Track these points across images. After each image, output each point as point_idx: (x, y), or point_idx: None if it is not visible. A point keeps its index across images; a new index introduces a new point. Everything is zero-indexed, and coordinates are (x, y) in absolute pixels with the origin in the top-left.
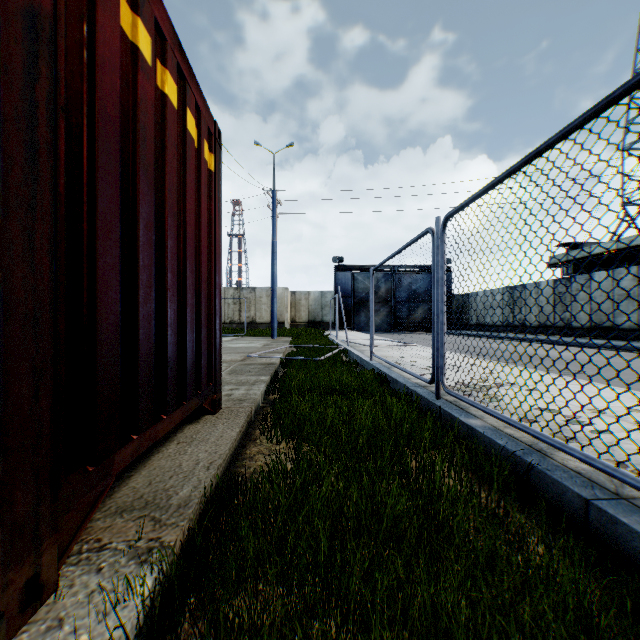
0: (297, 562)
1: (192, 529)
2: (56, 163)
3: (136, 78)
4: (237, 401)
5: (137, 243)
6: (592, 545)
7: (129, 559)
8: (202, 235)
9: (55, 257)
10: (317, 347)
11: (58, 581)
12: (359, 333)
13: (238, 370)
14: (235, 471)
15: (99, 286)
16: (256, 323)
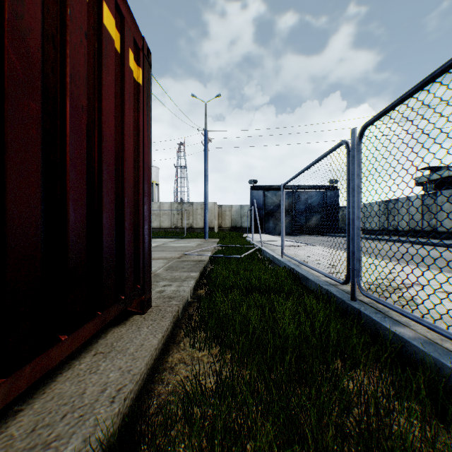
0: None
1: None
2: None
3: None
4: (167, 299)
5: (4, 123)
6: None
7: None
8: (126, 141)
9: None
10: (238, 246)
11: None
12: (269, 235)
13: (174, 266)
14: (152, 388)
15: None
16: (193, 228)
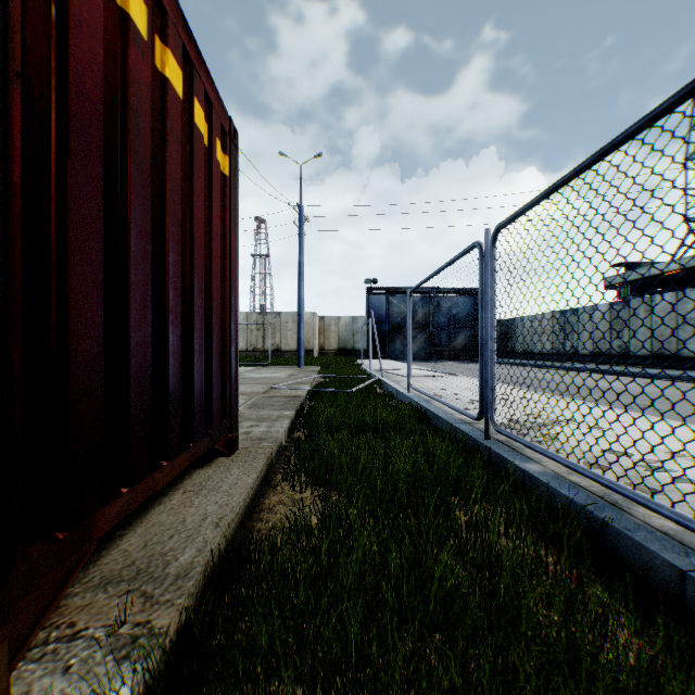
0: (321, 656)
1: (193, 605)
2: (6, 142)
3: (126, 52)
4: (256, 440)
5: (128, 254)
6: (692, 629)
7: (107, 653)
8: (214, 249)
9: (4, 265)
10: (348, 377)
11: (8, 689)
12: (394, 362)
13: (259, 404)
14: (251, 526)
15: (73, 305)
16: (281, 351)
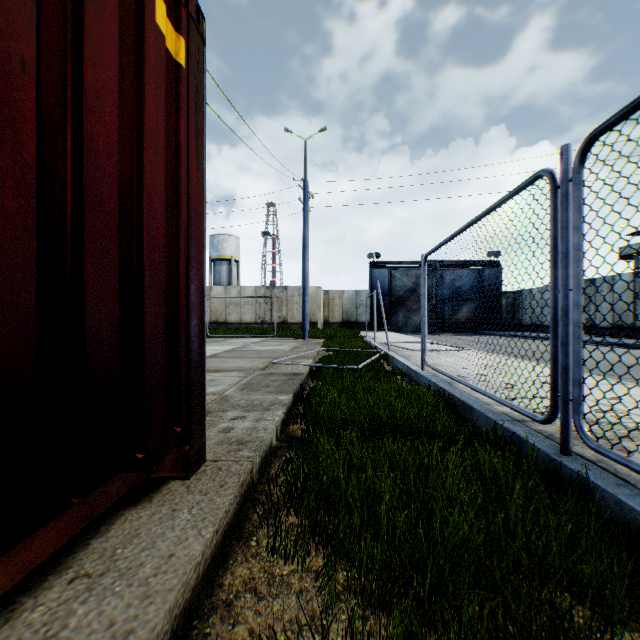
0: None
1: None
2: None
3: None
4: (234, 445)
5: None
6: None
7: None
8: (148, 162)
9: None
10: (353, 351)
11: None
12: (397, 334)
13: (254, 383)
14: None
15: None
16: (288, 323)
